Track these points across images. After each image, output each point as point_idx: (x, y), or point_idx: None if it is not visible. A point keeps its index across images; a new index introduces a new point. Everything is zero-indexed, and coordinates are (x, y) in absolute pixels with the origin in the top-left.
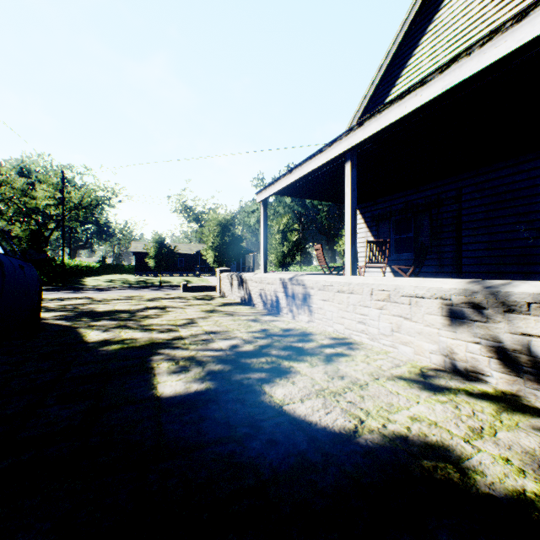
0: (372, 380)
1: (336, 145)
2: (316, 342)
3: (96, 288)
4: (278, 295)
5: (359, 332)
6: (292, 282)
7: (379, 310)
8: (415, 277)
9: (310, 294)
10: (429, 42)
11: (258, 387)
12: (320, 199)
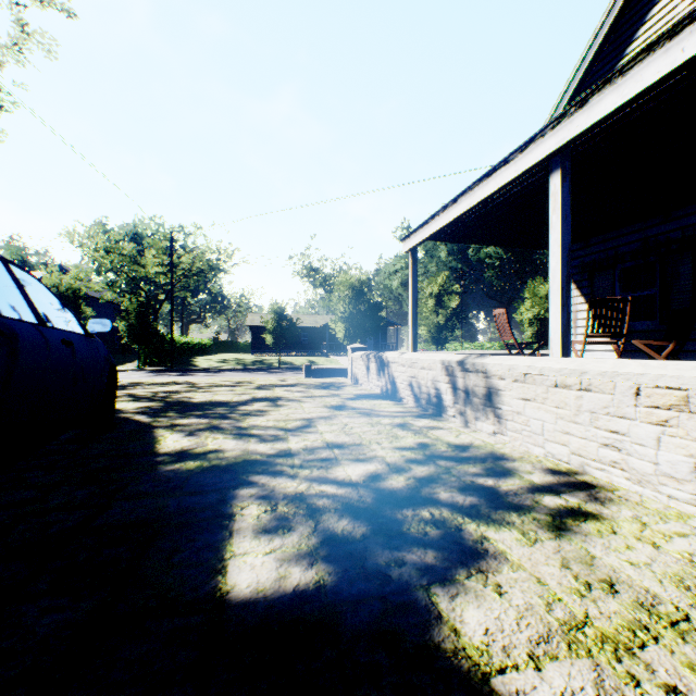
0: (694, 604)
1: (533, 147)
2: (520, 479)
3: (207, 370)
4: (438, 387)
5: (606, 465)
6: (463, 366)
7: (657, 426)
8: (672, 359)
9: (498, 387)
10: None
11: (423, 595)
12: (496, 243)
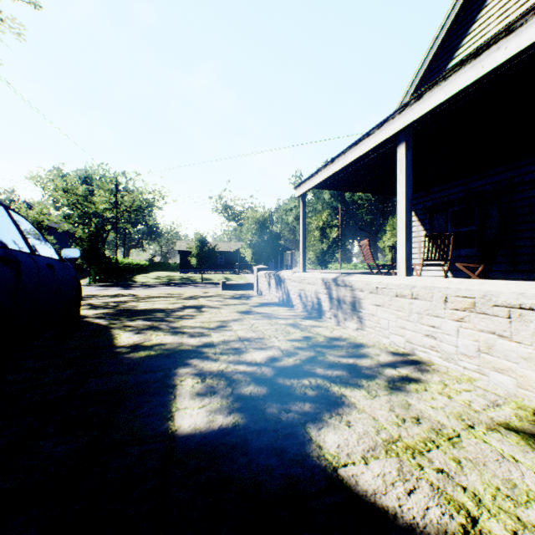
0: (464, 428)
1: (386, 126)
2: (371, 359)
3: (145, 285)
4: (319, 297)
5: (427, 348)
6: (336, 282)
7: (457, 322)
8: (483, 276)
9: (359, 297)
10: (498, 1)
11: (301, 428)
12: (363, 191)
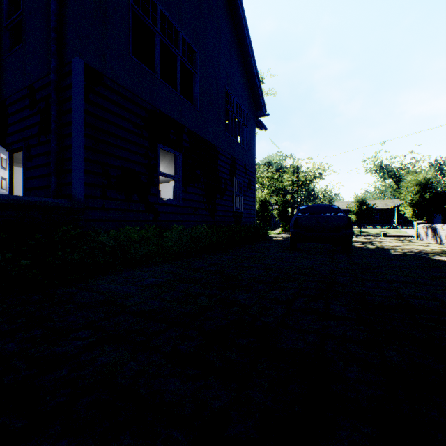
0: None
1: None
2: None
3: None
4: None
5: None
6: None
7: None
8: None
9: None
10: None
11: (426, 256)
12: None
